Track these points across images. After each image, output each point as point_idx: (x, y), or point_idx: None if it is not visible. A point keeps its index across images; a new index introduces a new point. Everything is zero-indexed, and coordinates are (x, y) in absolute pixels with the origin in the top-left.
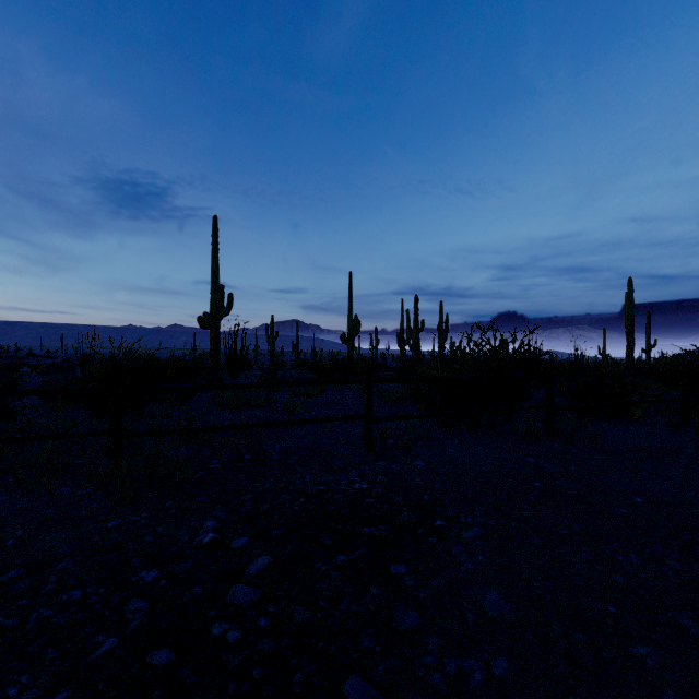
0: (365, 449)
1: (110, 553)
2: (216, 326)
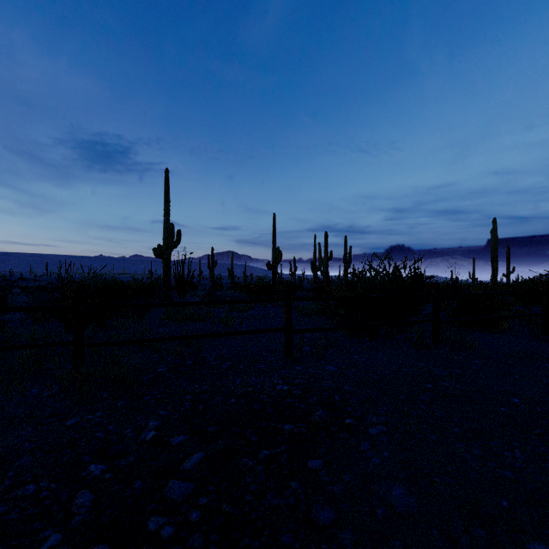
0: (285, 356)
1: (65, 449)
2: (168, 255)
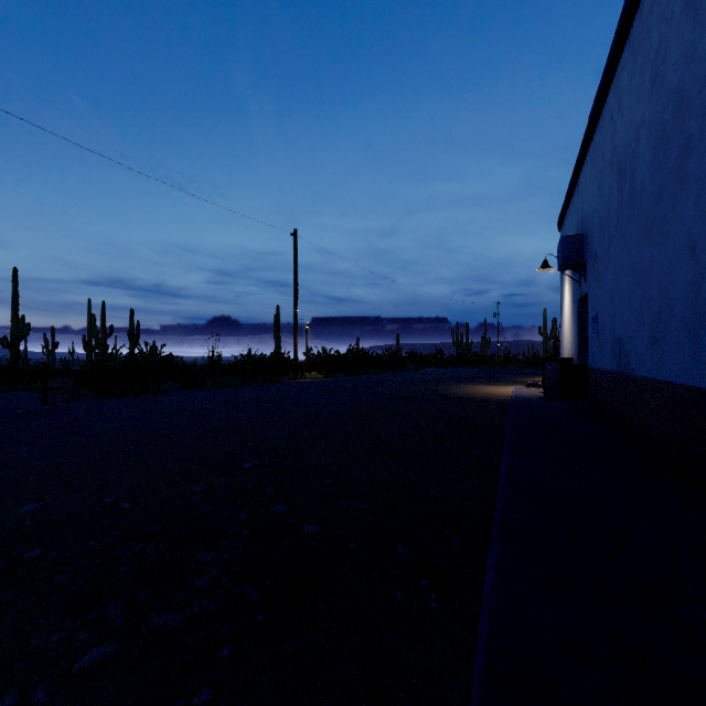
0: (43, 403)
1: None
2: None
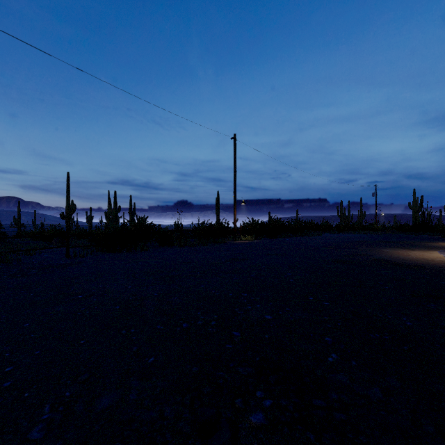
0: (66, 257)
1: None
2: None
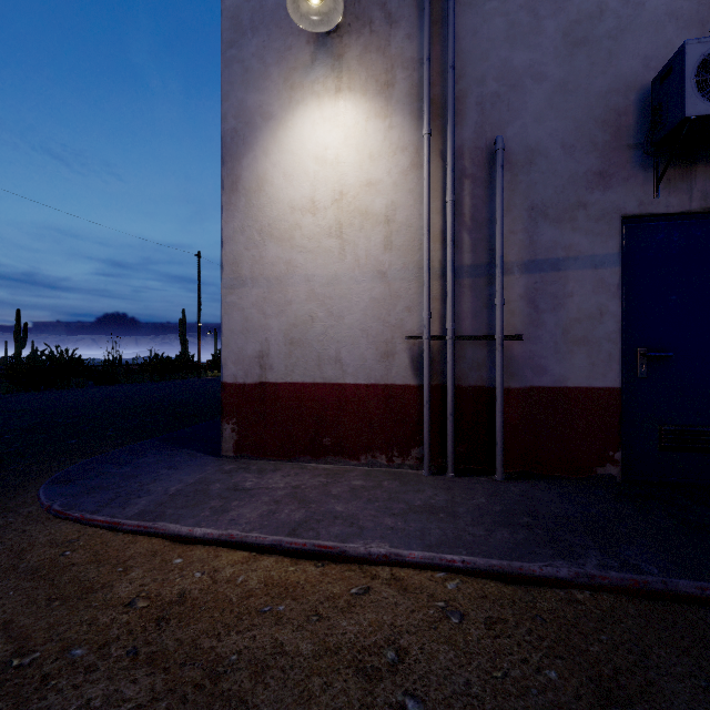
0: None
1: None
2: None
